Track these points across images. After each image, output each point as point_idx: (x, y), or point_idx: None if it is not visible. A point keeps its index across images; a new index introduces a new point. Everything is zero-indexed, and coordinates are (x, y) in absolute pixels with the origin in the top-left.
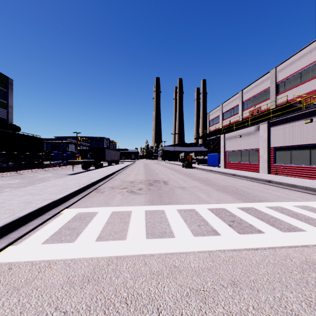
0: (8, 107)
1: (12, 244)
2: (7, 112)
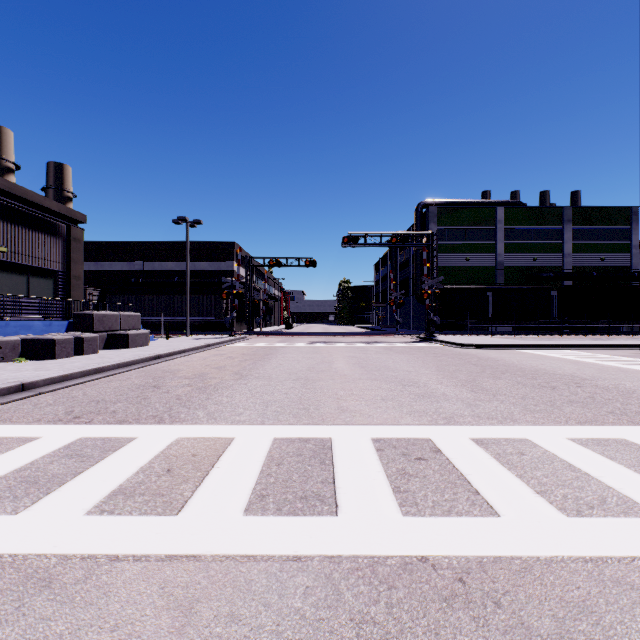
0: (630, 249)
1: (521, 349)
2: (629, 257)
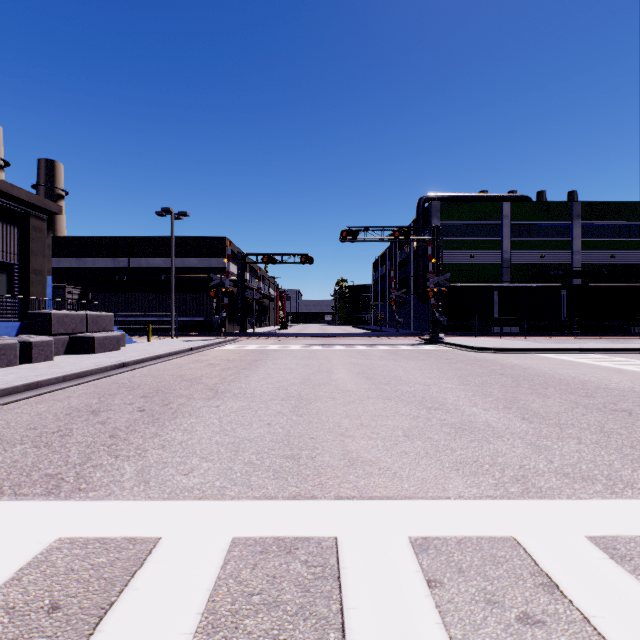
0: None
1: (542, 353)
2: (639, 254)
